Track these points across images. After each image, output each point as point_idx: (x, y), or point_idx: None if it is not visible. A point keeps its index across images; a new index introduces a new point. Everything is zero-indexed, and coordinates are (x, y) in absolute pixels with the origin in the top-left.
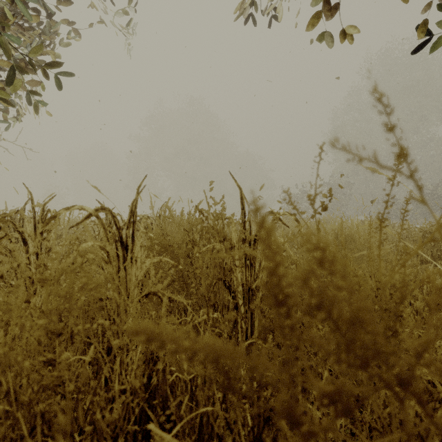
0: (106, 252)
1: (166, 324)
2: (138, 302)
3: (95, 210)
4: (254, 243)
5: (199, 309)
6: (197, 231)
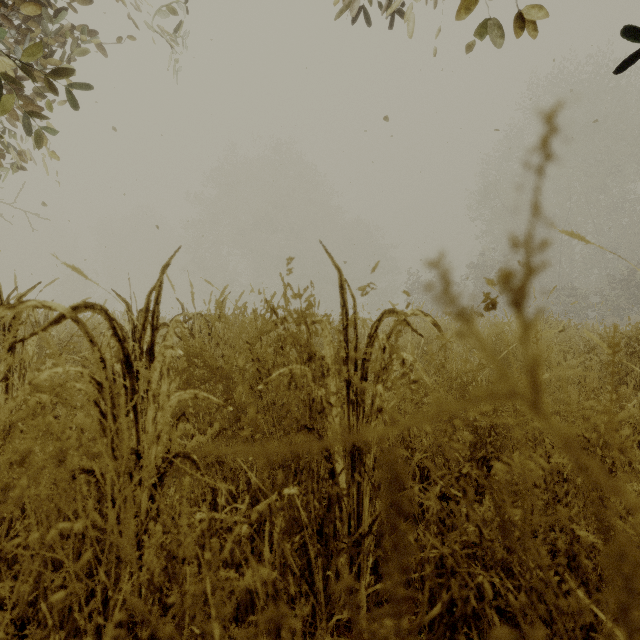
0: (96, 384)
1: (186, 531)
2: (155, 472)
3: (73, 308)
4: (363, 363)
5: (272, 471)
6: (268, 341)
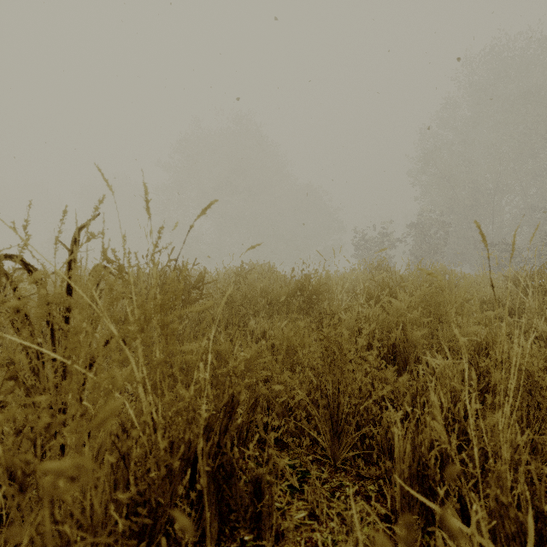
0: None
1: None
2: None
3: None
4: None
5: None
6: None
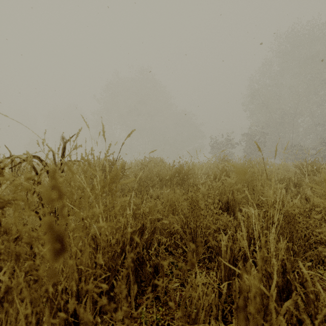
0: None
1: None
2: None
3: None
4: None
5: None
6: None
